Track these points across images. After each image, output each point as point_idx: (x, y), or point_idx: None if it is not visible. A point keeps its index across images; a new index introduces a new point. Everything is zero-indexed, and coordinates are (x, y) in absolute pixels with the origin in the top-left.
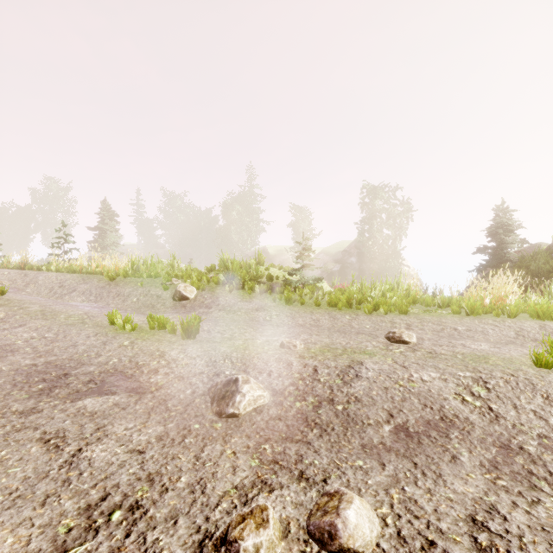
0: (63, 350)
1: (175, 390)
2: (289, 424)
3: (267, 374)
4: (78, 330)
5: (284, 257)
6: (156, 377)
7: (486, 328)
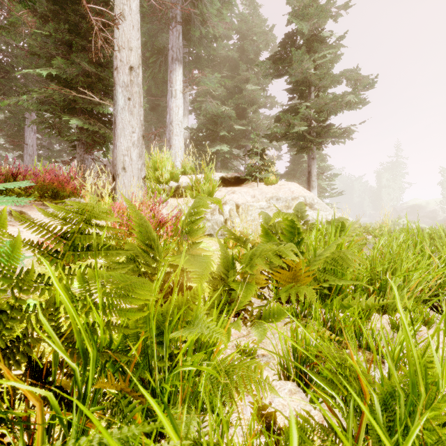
0: None
1: None
2: None
3: None
4: None
5: (430, 208)
6: None
7: None
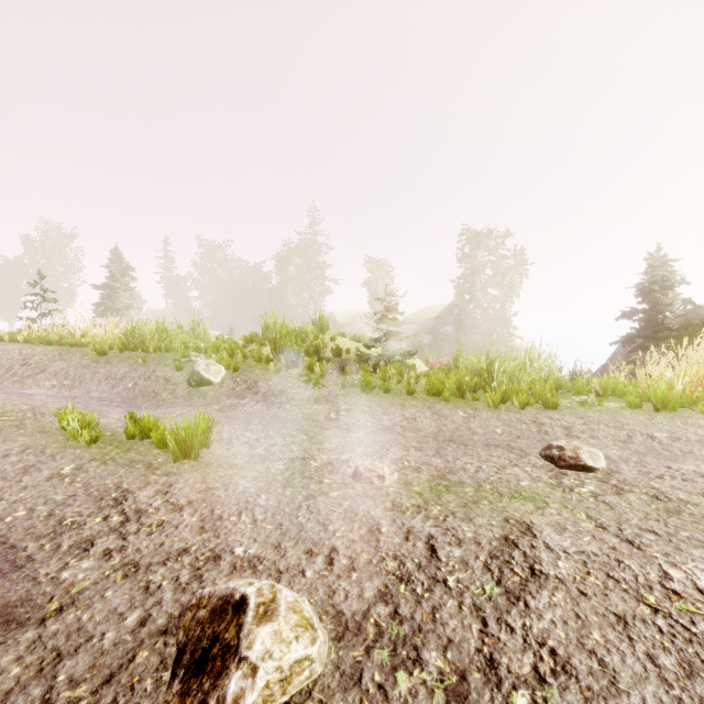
0: None
1: (101, 615)
2: None
3: (324, 559)
4: None
5: (357, 326)
6: (79, 564)
7: None
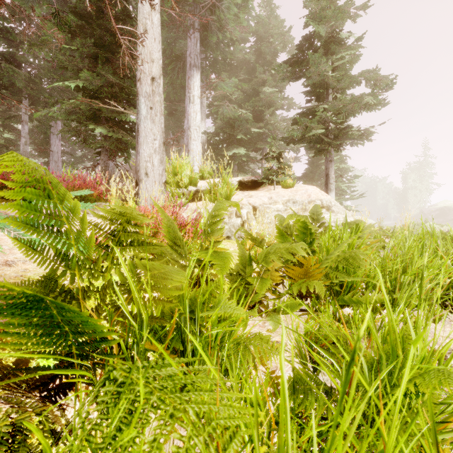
0: None
1: None
2: None
3: None
4: None
5: None
6: None
7: None
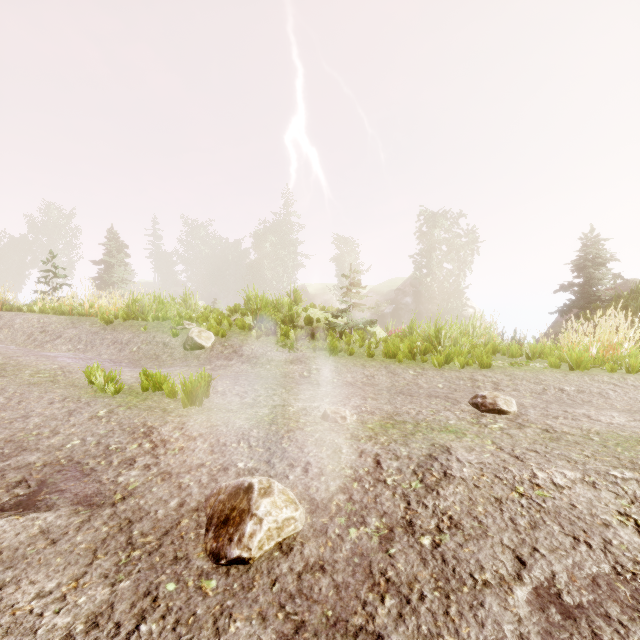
0: (6, 424)
1: (152, 501)
2: (338, 583)
3: (302, 469)
4: (41, 392)
5: (326, 296)
6: (129, 473)
7: (604, 389)
